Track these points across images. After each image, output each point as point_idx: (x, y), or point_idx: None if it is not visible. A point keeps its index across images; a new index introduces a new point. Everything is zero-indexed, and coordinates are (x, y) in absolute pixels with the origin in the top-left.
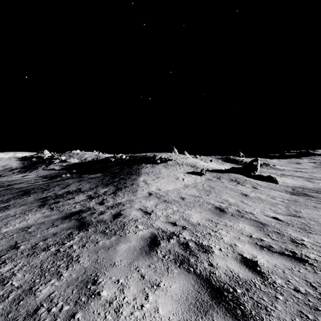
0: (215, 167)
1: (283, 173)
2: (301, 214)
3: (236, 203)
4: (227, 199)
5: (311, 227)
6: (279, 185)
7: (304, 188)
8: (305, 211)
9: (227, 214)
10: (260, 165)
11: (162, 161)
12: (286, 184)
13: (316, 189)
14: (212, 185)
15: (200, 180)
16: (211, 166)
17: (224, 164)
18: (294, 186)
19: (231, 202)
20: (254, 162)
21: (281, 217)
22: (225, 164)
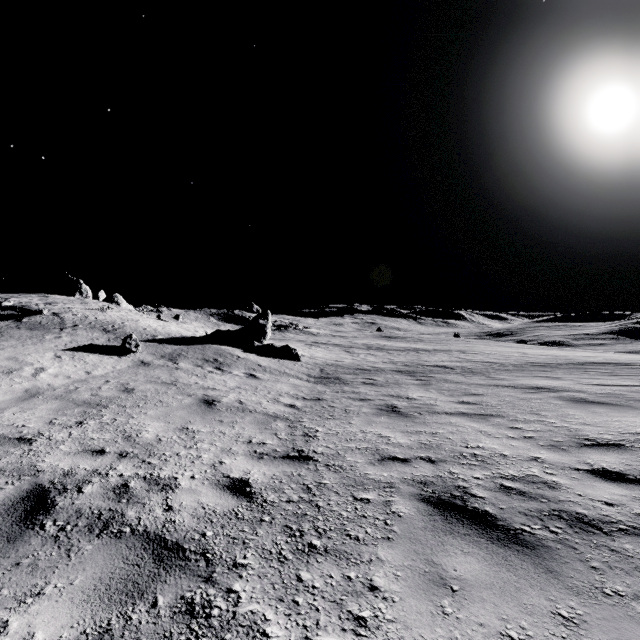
0: (181, 331)
1: (316, 340)
2: (314, 445)
3: (158, 440)
4: (140, 430)
5: (322, 507)
6: (301, 363)
7: (338, 366)
8: (325, 429)
9: (35, 536)
10: (285, 328)
11: (3, 316)
12: (314, 360)
13: (354, 366)
14: (134, 382)
15: (108, 370)
16: (170, 329)
17: (222, 326)
18: (326, 363)
19: (141, 440)
20: (261, 319)
21: (260, 474)
22: (223, 327)
